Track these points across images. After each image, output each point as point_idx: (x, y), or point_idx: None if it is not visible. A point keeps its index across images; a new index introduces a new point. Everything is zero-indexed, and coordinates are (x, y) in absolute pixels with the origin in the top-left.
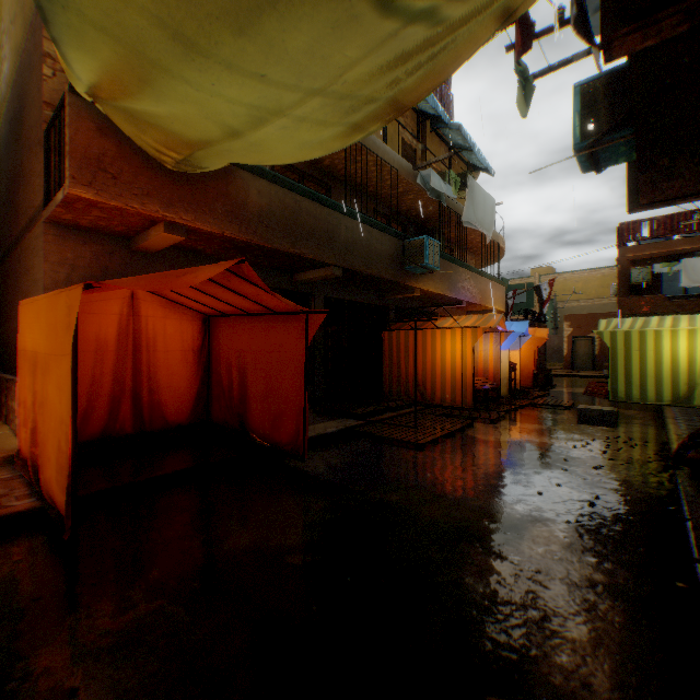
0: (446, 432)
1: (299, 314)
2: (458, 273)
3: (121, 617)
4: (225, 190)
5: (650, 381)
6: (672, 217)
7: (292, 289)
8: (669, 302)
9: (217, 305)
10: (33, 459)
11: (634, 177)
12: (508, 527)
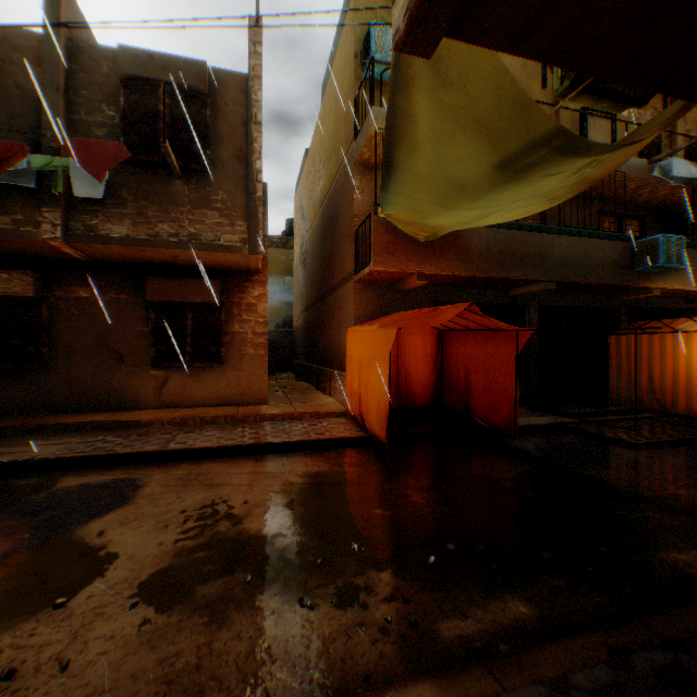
0: (672, 439)
1: (510, 331)
2: None
3: (419, 482)
4: (455, 244)
5: None
6: None
7: (507, 302)
8: None
9: (449, 325)
10: (359, 413)
11: None
12: (692, 506)
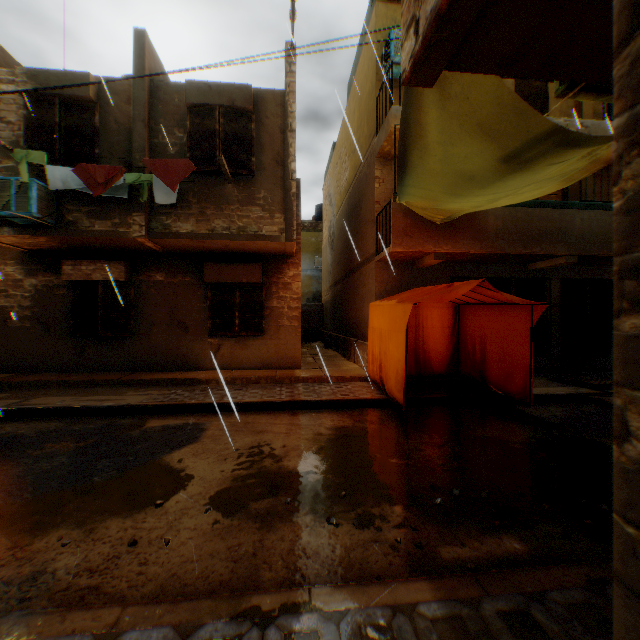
0: None
1: (524, 305)
2: None
3: (431, 440)
4: (470, 224)
5: None
6: None
7: (525, 276)
8: None
9: (465, 299)
10: (380, 378)
11: None
12: None
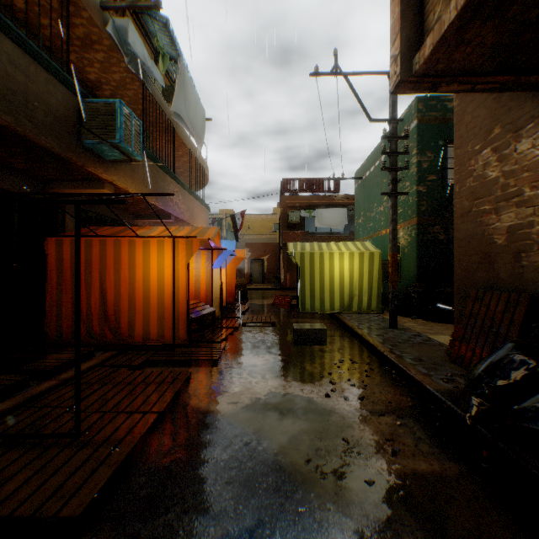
0: (149, 422)
1: None
2: (166, 182)
3: None
4: None
5: (327, 294)
6: (311, 180)
7: None
8: (311, 236)
9: None
10: None
11: (409, 39)
12: None
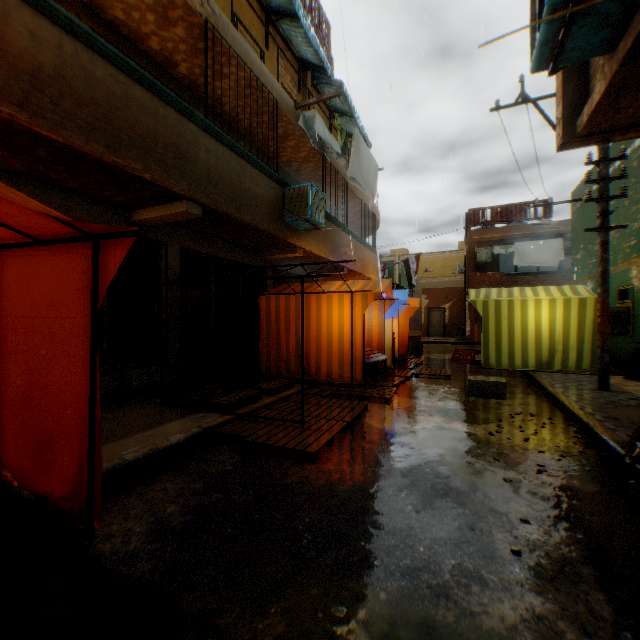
0: (342, 425)
1: (81, 241)
2: (341, 238)
3: None
4: None
5: (518, 348)
6: (507, 207)
7: None
8: (507, 278)
9: None
10: None
11: (571, 103)
12: None
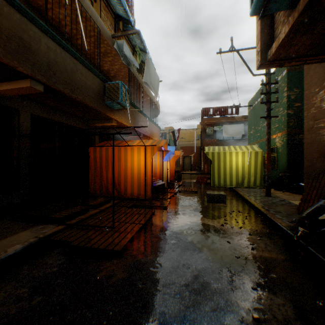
0: (139, 227)
1: None
2: (139, 116)
3: None
4: None
5: (228, 176)
6: (220, 108)
7: None
8: (220, 142)
9: None
10: None
11: (265, 43)
12: None
